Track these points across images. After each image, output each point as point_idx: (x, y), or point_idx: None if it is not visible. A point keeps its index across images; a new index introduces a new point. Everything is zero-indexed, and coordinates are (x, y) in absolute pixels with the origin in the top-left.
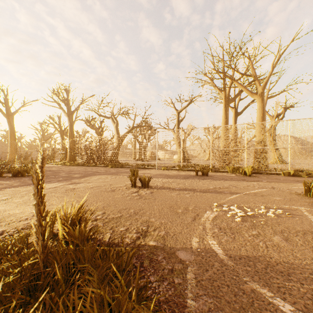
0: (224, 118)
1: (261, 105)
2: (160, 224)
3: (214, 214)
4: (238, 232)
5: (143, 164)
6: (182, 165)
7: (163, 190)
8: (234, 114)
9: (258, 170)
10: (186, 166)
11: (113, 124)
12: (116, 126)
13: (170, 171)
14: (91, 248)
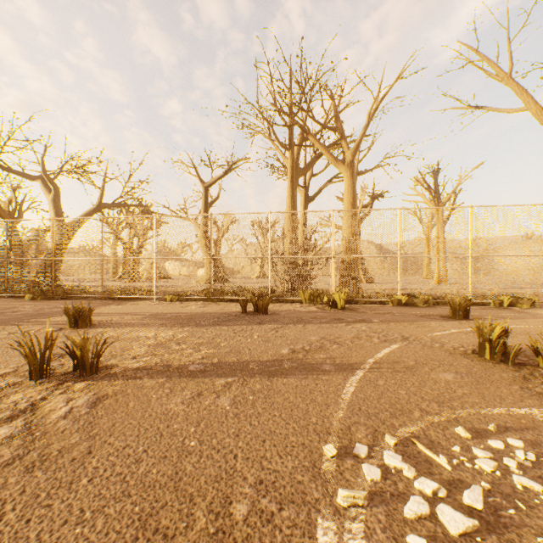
0: (290, 202)
1: (351, 184)
2: None
3: None
4: None
5: (122, 289)
6: (213, 290)
7: (145, 379)
8: (303, 199)
9: (352, 296)
10: (220, 292)
11: (45, 194)
12: (55, 200)
13: (185, 305)
14: None
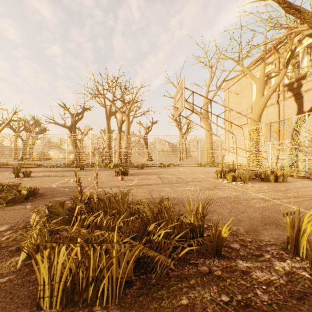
0: (107, 127)
1: (128, 122)
2: (33, 185)
3: (64, 181)
4: (68, 183)
5: (28, 163)
6: (68, 163)
7: (41, 177)
8: (117, 124)
9: (121, 165)
10: (71, 164)
11: None
12: None
13: (56, 168)
14: (2, 185)
